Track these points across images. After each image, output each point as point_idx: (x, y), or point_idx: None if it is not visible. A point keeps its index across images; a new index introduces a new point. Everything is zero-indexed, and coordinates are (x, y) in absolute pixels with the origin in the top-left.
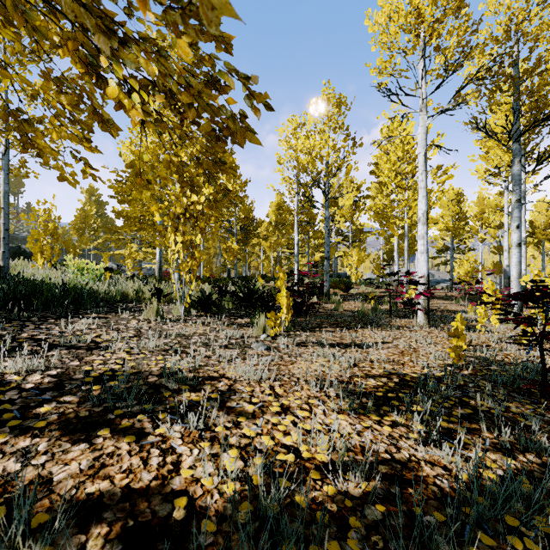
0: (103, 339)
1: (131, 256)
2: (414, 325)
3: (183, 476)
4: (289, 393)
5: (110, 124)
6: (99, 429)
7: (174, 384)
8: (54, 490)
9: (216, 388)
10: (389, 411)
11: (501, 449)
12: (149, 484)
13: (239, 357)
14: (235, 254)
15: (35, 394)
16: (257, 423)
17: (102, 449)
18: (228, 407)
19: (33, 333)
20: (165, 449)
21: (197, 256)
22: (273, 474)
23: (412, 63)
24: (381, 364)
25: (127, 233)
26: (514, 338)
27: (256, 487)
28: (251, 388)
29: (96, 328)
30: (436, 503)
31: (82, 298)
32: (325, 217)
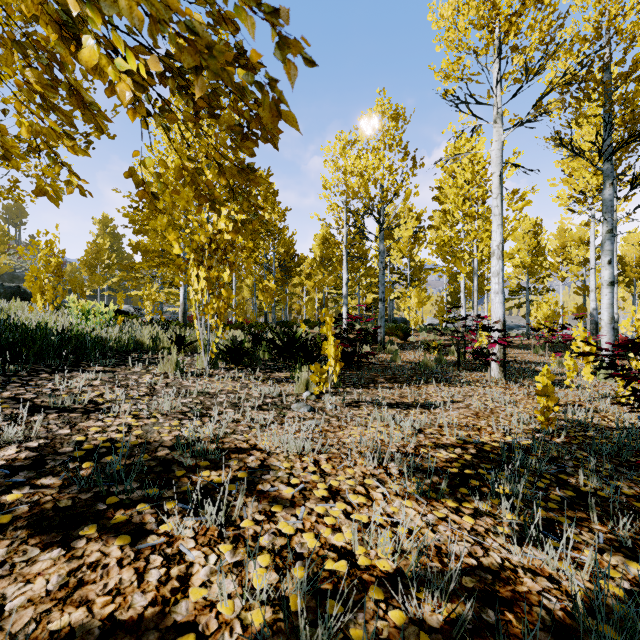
0: (106, 398)
1: (150, 298)
2: (488, 379)
3: (192, 599)
4: (338, 470)
5: (94, 109)
6: (83, 525)
7: (189, 459)
8: (3, 625)
9: (244, 464)
10: (469, 494)
11: (620, 548)
12: (142, 612)
13: (275, 422)
14: (272, 295)
15: (4, 475)
16: (297, 514)
17: (83, 557)
18: (259, 491)
19: (18, 392)
20: (170, 556)
21: (225, 296)
22: (319, 593)
23: (484, 65)
24: (452, 430)
25: (147, 271)
26: (609, 395)
27: (295, 615)
28: (290, 464)
29: (99, 385)
30: (546, 635)
31: (85, 347)
32: (379, 251)
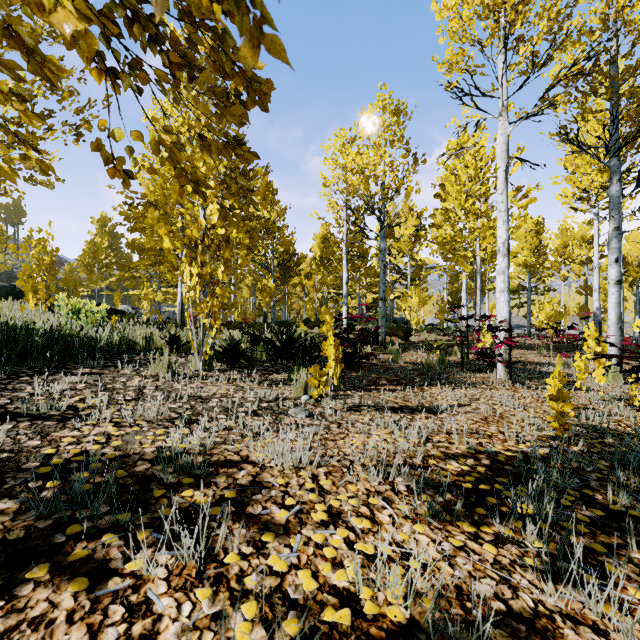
0: (88, 403)
1: (147, 297)
2: (494, 381)
3: None
4: (339, 486)
5: (41, 58)
6: (33, 564)
7: (171, 476)
8: None
9: (233, 481)
10: (487, 515)
11: None
12: None
13: (271, 429)
14: (271, 295)
15: None
16: (291, 544)
17: (25, 610)
18: (248, 515)
19: None
20: (135, 606)
21: (218, 294)
22: None
23: (489, 56)
24: (461, 437)
25: (146, 270)
26: (620, 398)
27: None
28: (285, 480)
29: (83, 388)
30: None
31: (73, 348)
32: (380, 250)
